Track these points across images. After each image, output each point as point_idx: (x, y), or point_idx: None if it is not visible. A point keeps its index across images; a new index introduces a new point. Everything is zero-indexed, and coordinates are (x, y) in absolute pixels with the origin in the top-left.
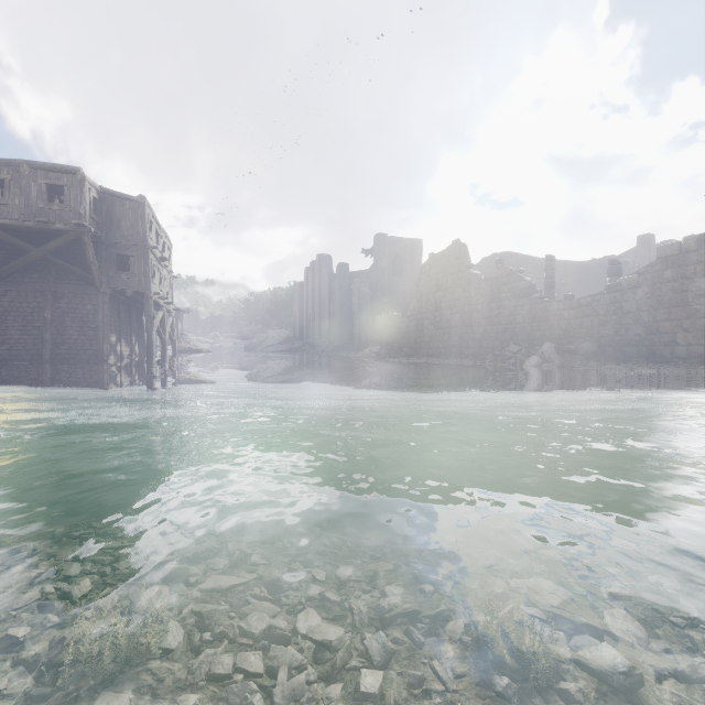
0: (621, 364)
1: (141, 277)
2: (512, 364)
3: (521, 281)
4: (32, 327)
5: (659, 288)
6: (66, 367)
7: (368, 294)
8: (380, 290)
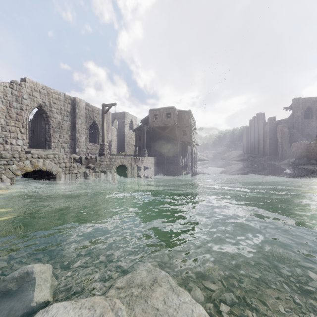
0: None
1: (189, 136)
2: None
3: None
4: (162, 154)
5: None
6: (169, 166)
7: (287, 132)
8: (295, 128)
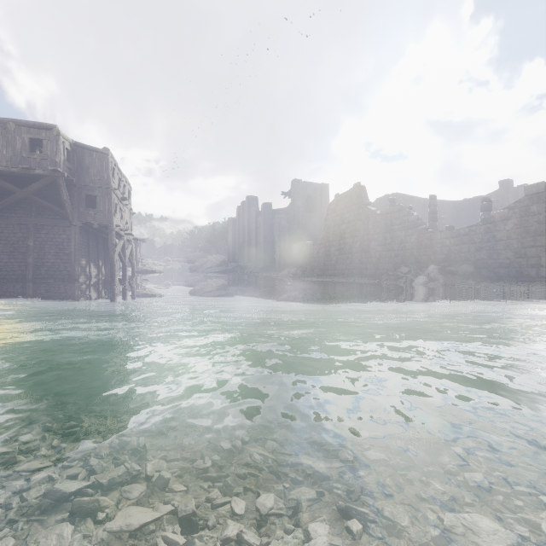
0: (495, 282)
1: (105, 212)
2: (403, 282)
3: (410, 215)
4: (18, 253)
5: (526, 220)
6: (45, 284)
7: (286, 227)
8: (296, 224)
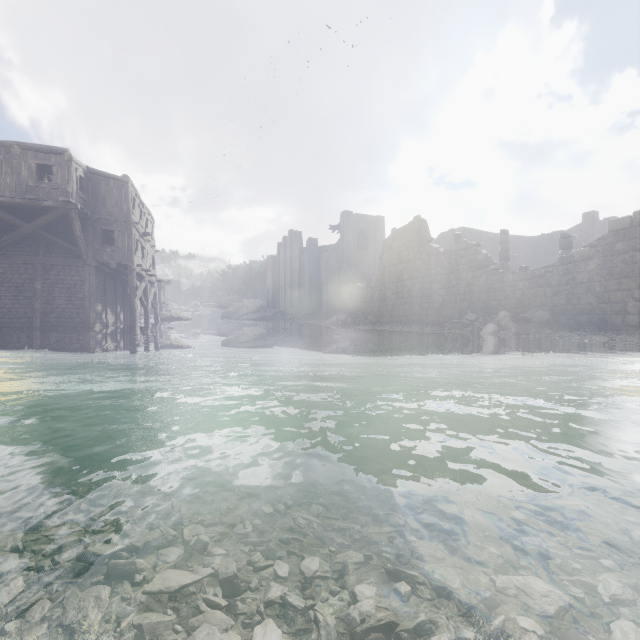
0: (574, 331)
1: (125, 250)
2: (470, 331)
3: (478, 254)
4: (23, 297)
5: (610, 259)
6: (55, 334)
7: (335, 267)
8: (346, 263)
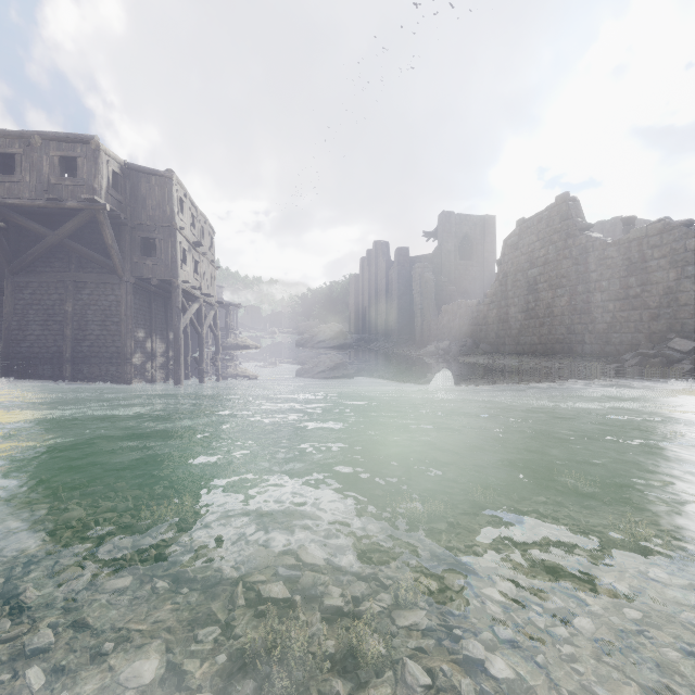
0: None
1: (168, 262)
2: (688, 370)
3: (691, 238)
4: (53, 322)
5: None
6: (88, 366)
7: (432, 280)
8: (445, 276)
